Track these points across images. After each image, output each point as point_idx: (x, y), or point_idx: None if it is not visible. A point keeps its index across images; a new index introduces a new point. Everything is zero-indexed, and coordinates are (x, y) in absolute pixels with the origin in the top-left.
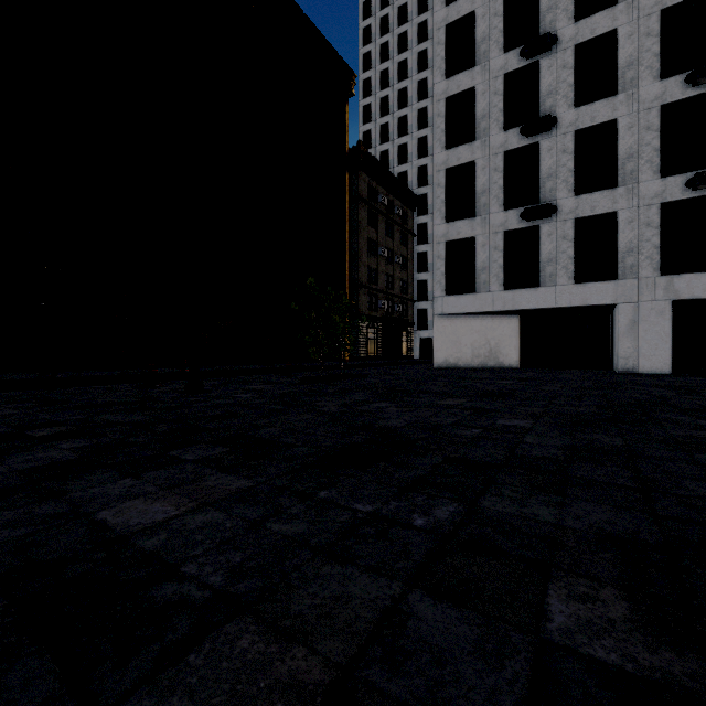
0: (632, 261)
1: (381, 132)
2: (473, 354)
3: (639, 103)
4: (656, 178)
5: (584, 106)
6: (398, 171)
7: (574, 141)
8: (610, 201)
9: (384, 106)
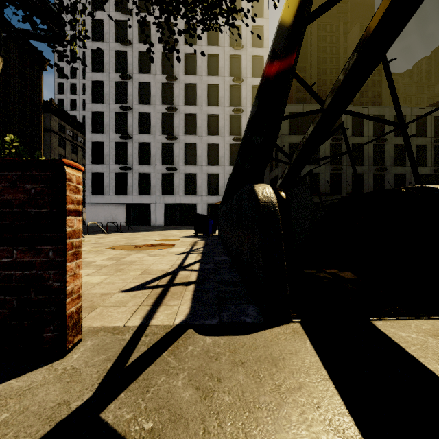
0: (154, 190)
1: (71, 87)
2: (105, 220)
3: (156, 139)
4: (160, 165)
5: (141, 134)
6: (83, 114)
7: (139, 145)
8: (149, 169)
9: (73, 72)
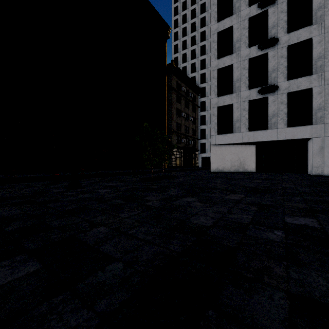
0: (321, 115)
1: (182, 58)
2: (231, 165)
3: (325, 28)
4: None
5: (293, 32)
6: (191, 76)
7: (287, 51)
8: (308, 82)
9: (184, 45)
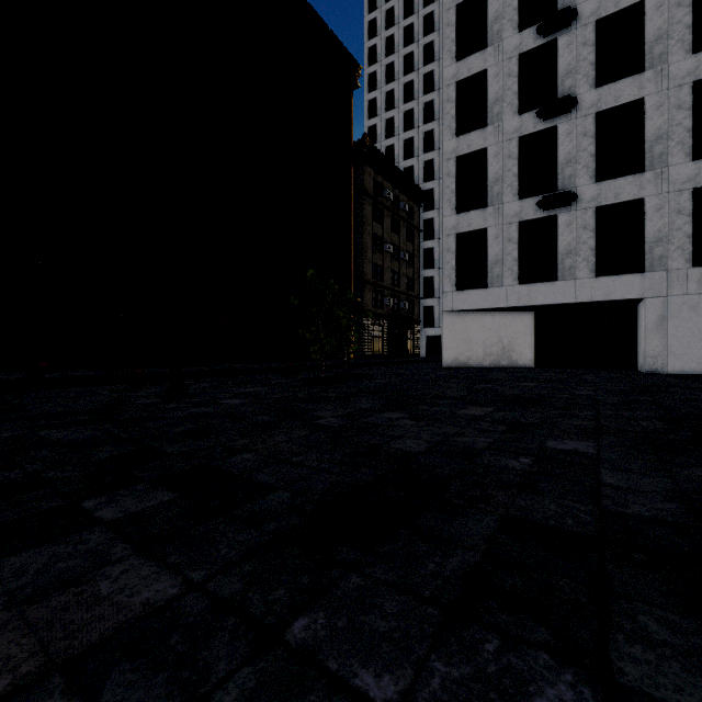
0: (661, 252)
1: (386, 127)
2: (485, 353)
3: (669, 79)
4: (689, 160)
5: (606, 85)
6: (404, 166)
7: (595, 124)
8: (636, 187)
9: (389, 100)
